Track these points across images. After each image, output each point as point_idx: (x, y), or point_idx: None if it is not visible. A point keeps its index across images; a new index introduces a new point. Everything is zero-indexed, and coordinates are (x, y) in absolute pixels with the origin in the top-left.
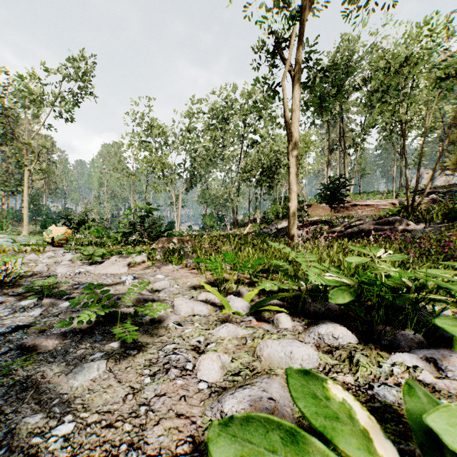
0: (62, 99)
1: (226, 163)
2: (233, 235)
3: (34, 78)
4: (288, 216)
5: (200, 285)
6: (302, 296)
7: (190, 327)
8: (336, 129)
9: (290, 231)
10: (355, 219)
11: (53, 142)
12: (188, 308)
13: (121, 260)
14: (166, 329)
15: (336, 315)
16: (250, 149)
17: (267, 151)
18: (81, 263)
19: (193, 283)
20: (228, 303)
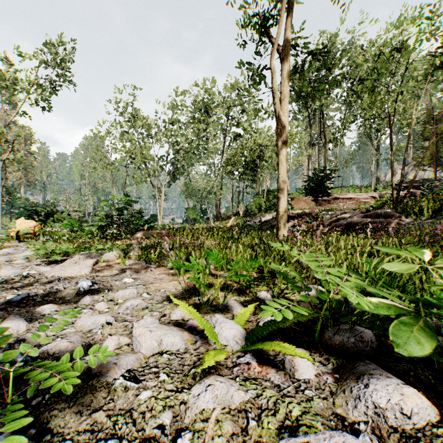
0: (38, 87)
1: (209, 157)
2: (217, 229)
3: (8, 63)
4: (277, 207)
5: (176, 294)
6: (321, 319)
7: (151, 383)
8: (315, 126)
9: (280, 224)
10: (339, 212)
11: (31, 133)
12: (152, 341)
13: (86, 259)
14: (108, 391)
15: (373, 348)
16: (233, 143)
17: (250, 144)
18: (39, 262)
19: (168, 290)
20: (214, 330)
